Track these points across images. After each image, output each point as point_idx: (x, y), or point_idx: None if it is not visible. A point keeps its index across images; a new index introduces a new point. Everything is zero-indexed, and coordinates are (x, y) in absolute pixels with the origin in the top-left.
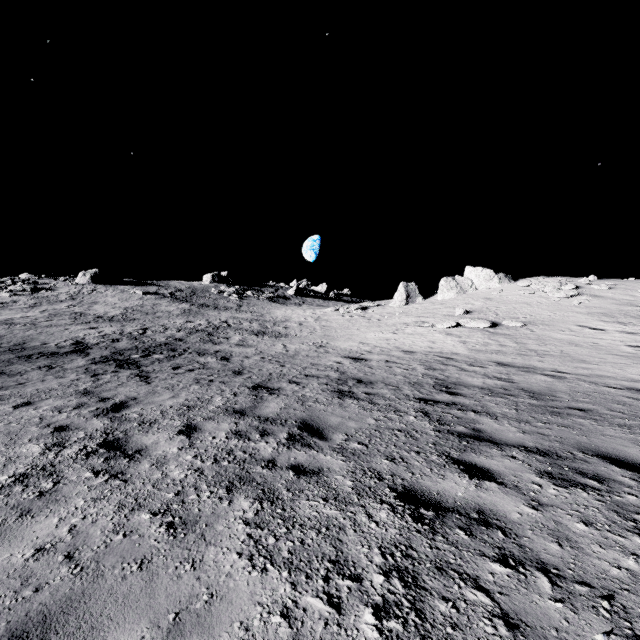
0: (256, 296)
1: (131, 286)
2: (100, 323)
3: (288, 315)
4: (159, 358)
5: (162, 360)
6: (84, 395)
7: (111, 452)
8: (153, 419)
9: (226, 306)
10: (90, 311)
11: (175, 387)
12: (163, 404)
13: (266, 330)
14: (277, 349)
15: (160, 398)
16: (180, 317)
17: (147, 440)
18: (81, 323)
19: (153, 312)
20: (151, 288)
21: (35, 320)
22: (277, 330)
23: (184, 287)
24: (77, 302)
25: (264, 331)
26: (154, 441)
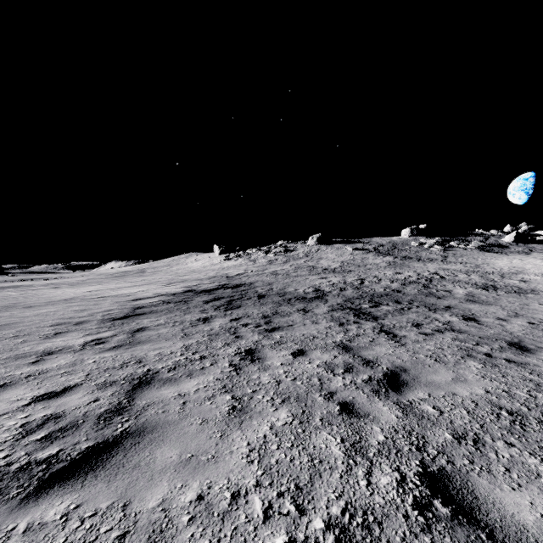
0: (461, 246)
1: (343, 244)
2: (327, 274)
3: (517, 265)
4: (388, 310)
5: (393, 313)
6: (344, 351)
7: (464, 525)
8: (469, 430)
9: (429, 258)
10: (318, 265)
11: (443, 358)
12: (455, 392)
13: (494, 283)
14: (540, 311)
15: (439, 377)
16: (387, 269)
17: (515, 508)
18: (315, 274)
19: (363, 265)
20: (358, 245)
21: (288, 272)
22: (512, 284)
23: (385, 242)
24: (309, 258)
25: (492, 285)
26: (538, 522)
